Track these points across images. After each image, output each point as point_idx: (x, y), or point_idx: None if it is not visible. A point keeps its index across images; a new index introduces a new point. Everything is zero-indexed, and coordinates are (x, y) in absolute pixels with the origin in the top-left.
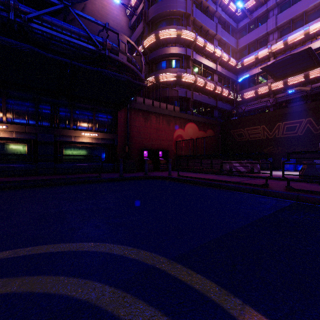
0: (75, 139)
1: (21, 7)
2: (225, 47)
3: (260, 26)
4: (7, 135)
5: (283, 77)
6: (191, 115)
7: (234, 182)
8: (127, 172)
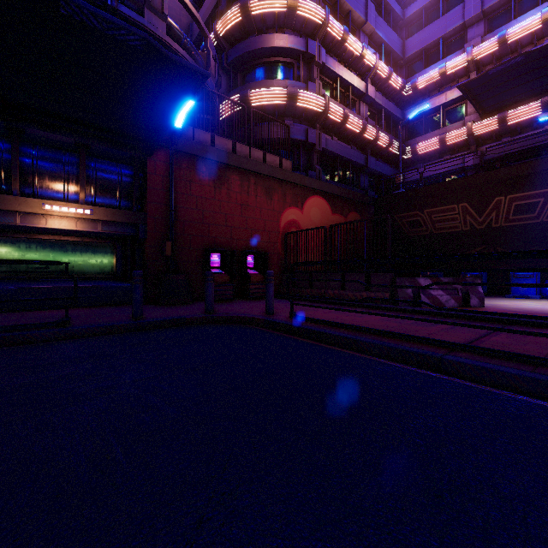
0: (26, 221)
1: None
2: (382, 52)
3: (449, 12)
4: None
5: (497, 109)
6: (316, 180)
7: (481, 348)
8: (169, 304)
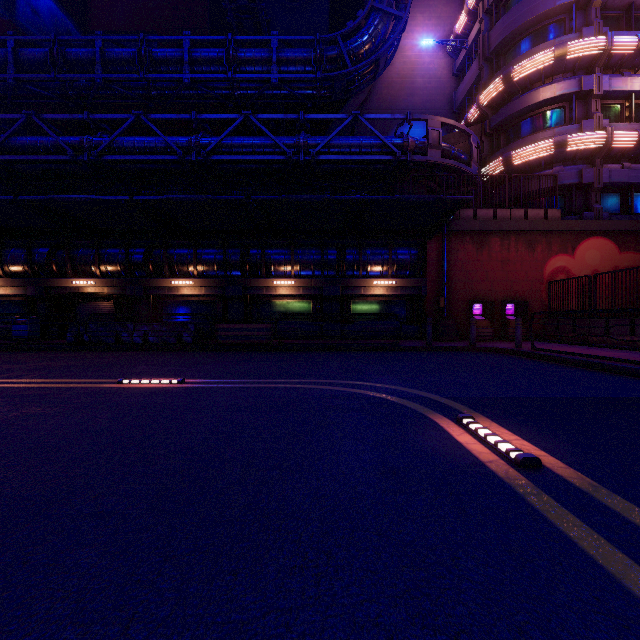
0: (365, 291)
1: (310, 142)
2: None
3: None
4: (295, 291)
5: None
6: (593, 221)
7: (636, 361)
8: (442, 341)
